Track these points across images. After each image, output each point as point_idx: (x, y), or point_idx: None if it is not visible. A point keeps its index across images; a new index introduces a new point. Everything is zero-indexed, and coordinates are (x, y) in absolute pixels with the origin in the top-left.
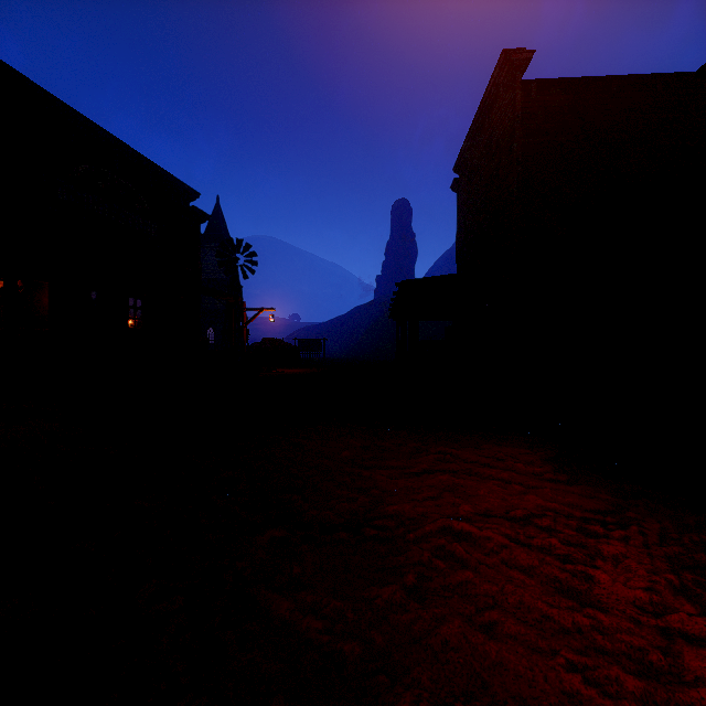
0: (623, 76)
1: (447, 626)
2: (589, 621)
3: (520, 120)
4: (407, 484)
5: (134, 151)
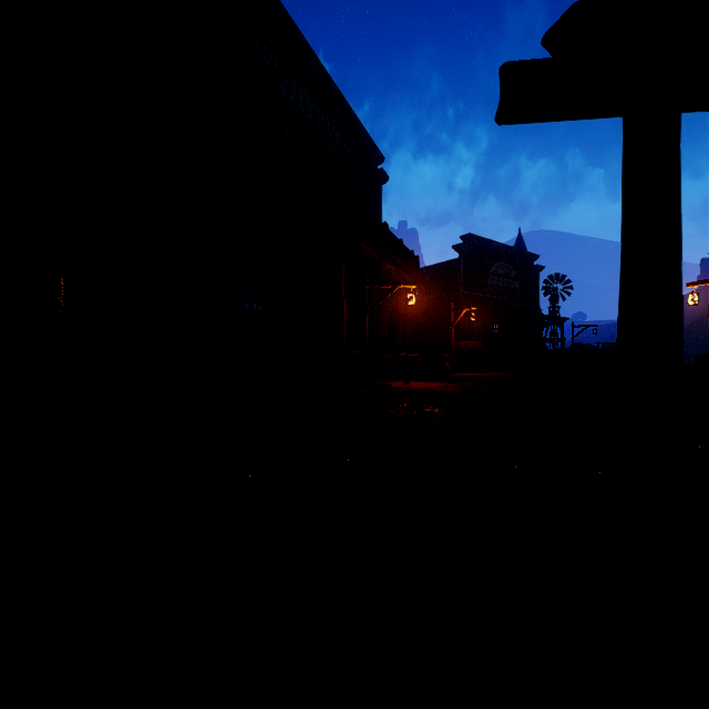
0: None
1: None
2: None
3: None
4: None
5: (512, 247)
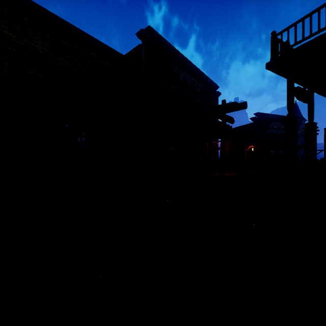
0: None
1: None
2: None
3: None
4: None
5: (281, 115)
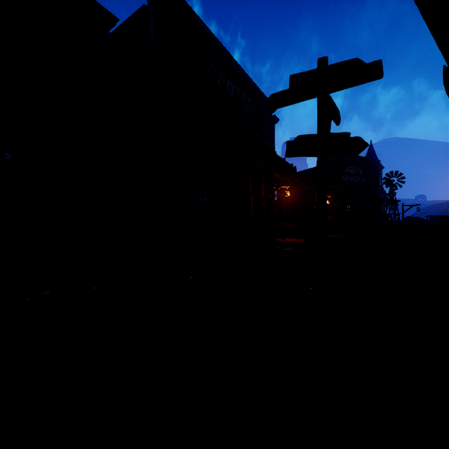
0: None
1: None
2: None
3: None
4: None
5: (359, 156)
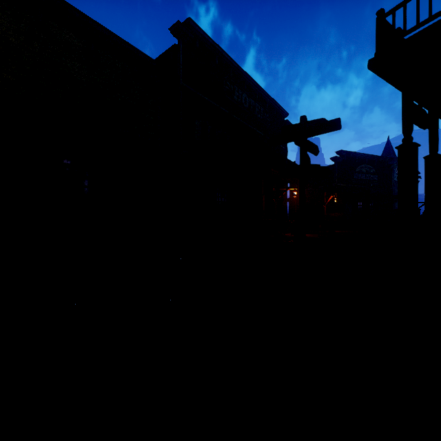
0: None
1: None
2: None
3: None
4: None
5: (371, 155)
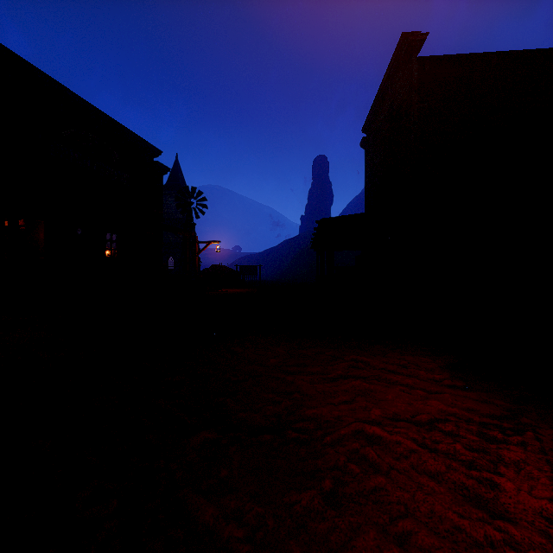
0: (501, 52)
1: (362, 537)
2: (501, 535)
3: (416, 89)
4: (325, 389)
5: (110, 118)
